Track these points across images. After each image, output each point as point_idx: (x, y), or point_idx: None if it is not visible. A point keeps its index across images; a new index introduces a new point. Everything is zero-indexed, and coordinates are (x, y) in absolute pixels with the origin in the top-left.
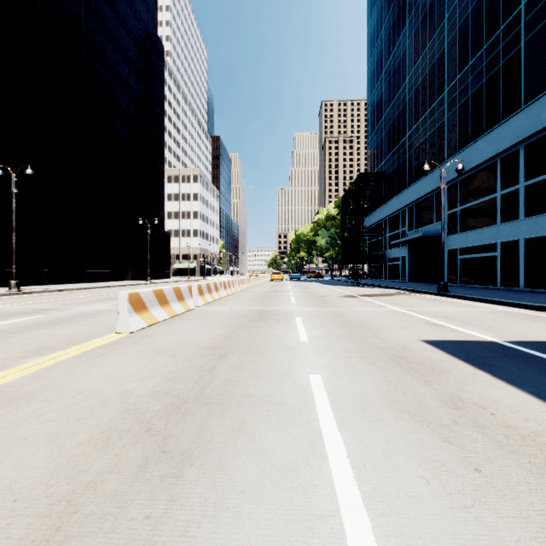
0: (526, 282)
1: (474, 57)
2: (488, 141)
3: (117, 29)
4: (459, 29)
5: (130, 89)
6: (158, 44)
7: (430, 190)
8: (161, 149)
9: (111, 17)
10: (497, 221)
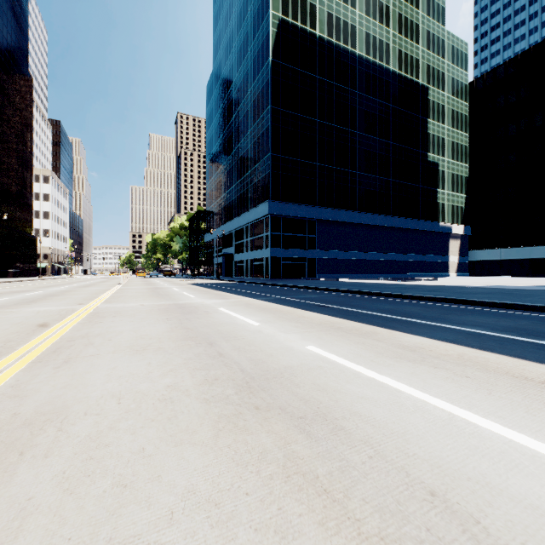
0: (250, 275)
1: (240, 179)
2: (242, 218)
3: (5, 81)
4: (237, 162)
5: (12, 124)
6: (29, 79)
7: (229, 231)
8: (31, 167)
9: (1, 73)
10: (245, 251)
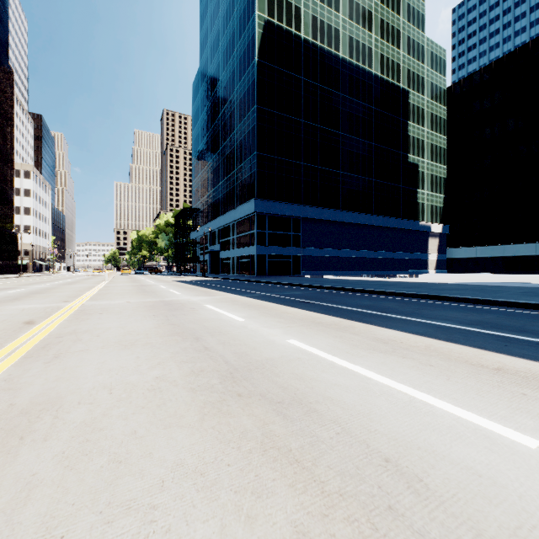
0: (236, 272)
1: (226, 177)
2: (228, 216)
3: None
4: (223, 160)
5: None
6: (9, 72)
7: (215, 228)
8: (12, 161)
9: None
10: (231, 248)
